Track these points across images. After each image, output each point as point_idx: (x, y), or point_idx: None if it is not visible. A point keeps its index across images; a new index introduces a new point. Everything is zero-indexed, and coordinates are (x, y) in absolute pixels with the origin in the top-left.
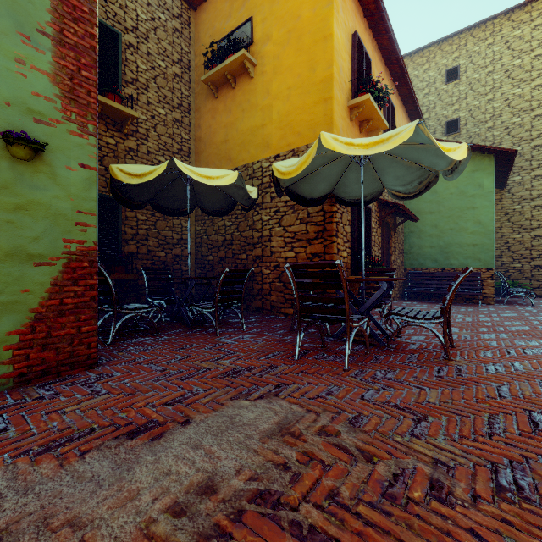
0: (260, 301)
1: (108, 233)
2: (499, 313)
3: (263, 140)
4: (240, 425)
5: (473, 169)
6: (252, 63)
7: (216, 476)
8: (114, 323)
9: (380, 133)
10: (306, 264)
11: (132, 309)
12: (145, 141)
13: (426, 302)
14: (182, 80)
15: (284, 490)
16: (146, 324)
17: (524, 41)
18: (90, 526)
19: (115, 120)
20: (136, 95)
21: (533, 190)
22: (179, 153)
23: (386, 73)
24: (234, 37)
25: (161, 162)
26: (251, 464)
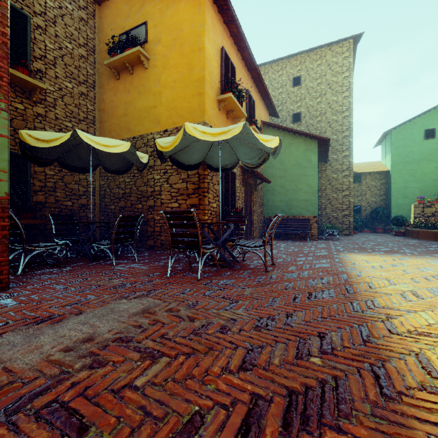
0: (153, 240)
1: (17, 185)
2: (316, 245)
3: (155, 117)
4: (117, 312)
5: (306, 149)
6: (146, 58)
7: (95, 334)
8: (24, 257)
9: (244, 119)
10: (173, 211)
11: (40, 246)
12: (53, 109)
13: (276, 240)
14: (88, 61)
15: (135, 336)
16: (53, 260)
17: (339, 65)
18: (9, 361)
19: (24, 89)
20: (44, 69)
21: (343, 165)
22: (85, 121)
23: (248, 76)
24: (132, 34)
25: (68, 127)
26: (119, 327)
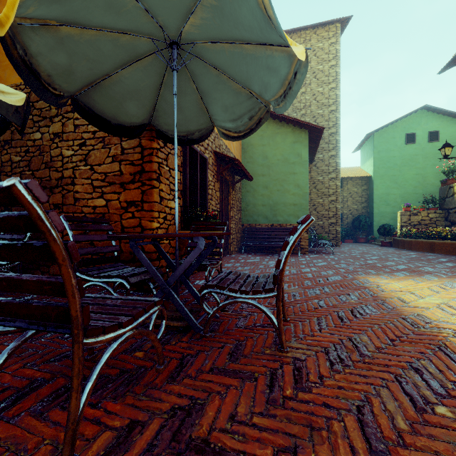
0: None
1: None
2: (314, 263)
3: None
4: None
5: (294, 141)
6: None
7: None
8: None
9: None
10: None
11: None
12: None
13: (259, 255)
14: None
15: None
16: None
17: (325, 52)
18: None
19: None
20: None
21: (330, 166)
22: None
23: None
24: None
25: None
26: None
